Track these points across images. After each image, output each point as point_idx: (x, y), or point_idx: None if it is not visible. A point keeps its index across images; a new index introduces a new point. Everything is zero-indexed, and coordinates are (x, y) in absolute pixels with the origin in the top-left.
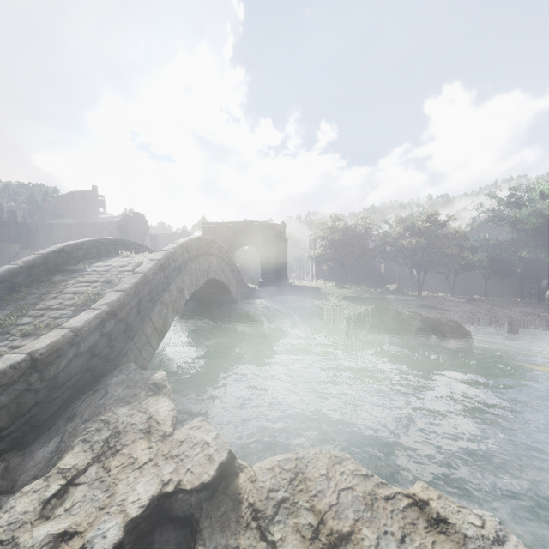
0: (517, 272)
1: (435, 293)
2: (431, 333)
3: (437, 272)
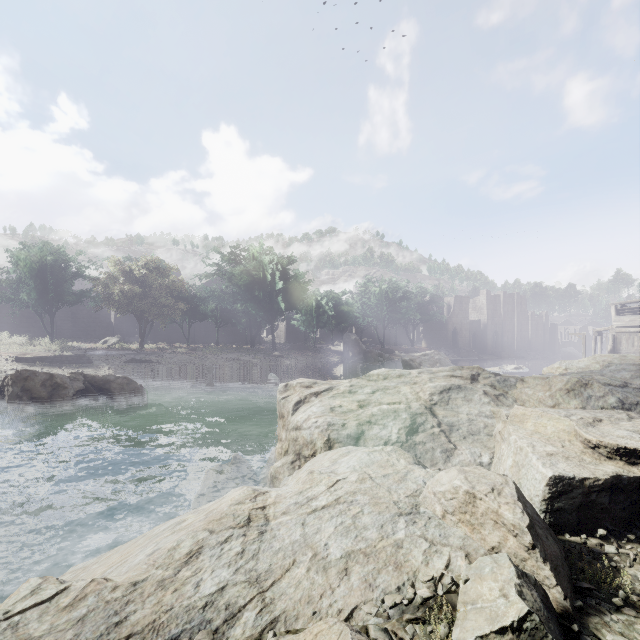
0: (242, 321)
1: (170, 344)
2: (97, 393)
3: (171, 321)
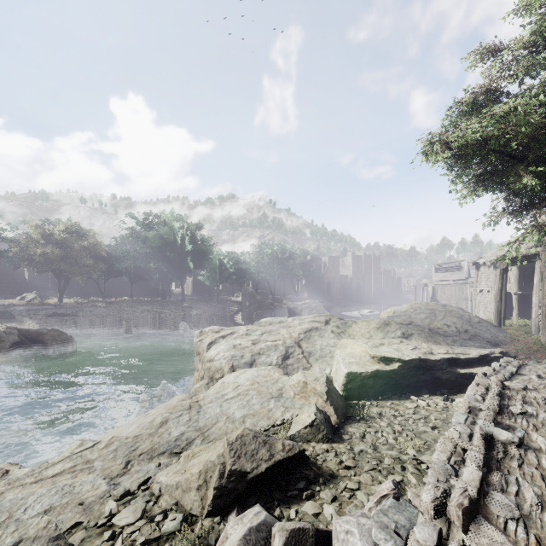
0: (154, 277)
1: (86, 298)
2: (31, 344)
3: (88, 278)
